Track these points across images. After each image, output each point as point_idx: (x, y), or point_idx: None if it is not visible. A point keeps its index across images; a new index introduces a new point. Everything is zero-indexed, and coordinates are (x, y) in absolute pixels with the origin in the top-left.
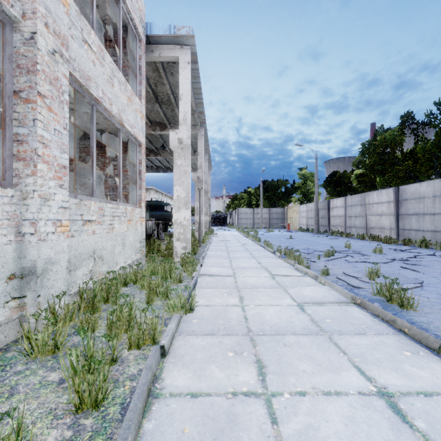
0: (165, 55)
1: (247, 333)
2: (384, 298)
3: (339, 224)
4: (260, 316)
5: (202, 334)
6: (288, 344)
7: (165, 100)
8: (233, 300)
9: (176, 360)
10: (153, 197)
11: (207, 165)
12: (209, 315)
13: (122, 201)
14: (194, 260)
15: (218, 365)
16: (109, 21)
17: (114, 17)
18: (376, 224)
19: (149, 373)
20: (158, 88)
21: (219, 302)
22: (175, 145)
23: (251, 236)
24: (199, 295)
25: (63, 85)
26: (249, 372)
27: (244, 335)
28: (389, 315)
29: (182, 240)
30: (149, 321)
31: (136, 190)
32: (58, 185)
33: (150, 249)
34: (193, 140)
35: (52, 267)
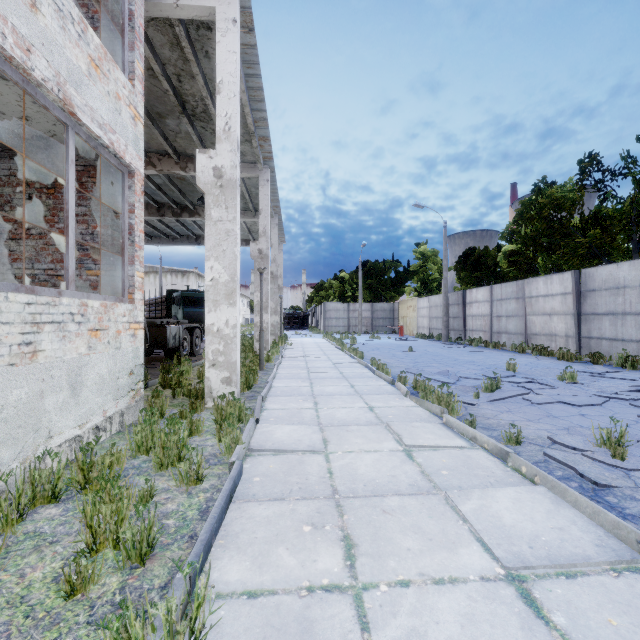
0: (187, 3)
1: None
2: None
3: (481, 328)
4: None
5: None
6: None
7: (198, 112)
8: (329, 556)
9: None
10: (193, 285)
11: (276, 232)
12: None
13: (92, 289)
14: (243, 409)
15: None
16: None
17: None
18: (542, 328)
19: None
20: (184, 85)
21: (289, 570)
22: (208, 181)
23: (348, 349)
24: (237, 538)
25: None
26: None
27: None
28: None
29: (221, 366)
30: None
31: (122, 266)
32: None
33: (165, 379)
34: (252, 190)
35: None
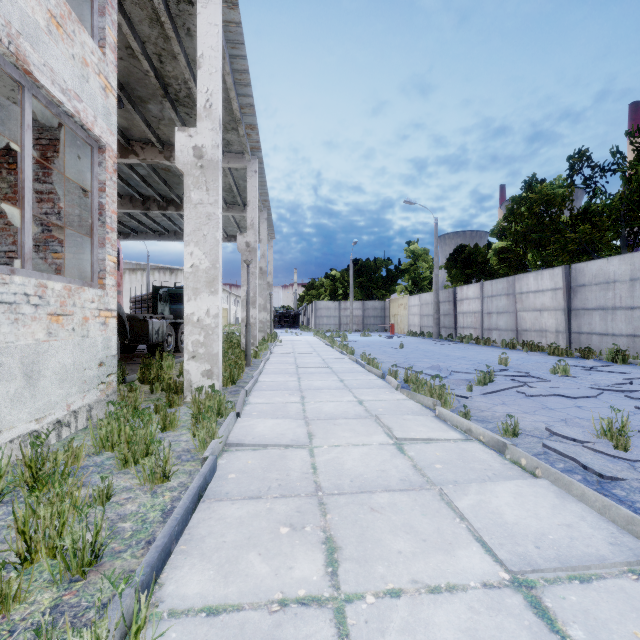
0: None
1: None
2: None
3: (471, 325)
4: None
5: None
6: None
7: (182, 97)
8: (308, 562)
9: None
10: (182, 282)
11: (265, 227)
12: None
13: (59, 273)
14: (223, 402)
15: None
16: None
17: None
18: (533, 324)
19: None
20: (165, 67)
21: (260, 579)
22: (187, 161)
23: (339, 345)
24: (202, 542)
25: None
26: None
27: None
28: None
29: (202, 358)
30: None
31: (92, 248)
32: None
33: (144, 373)
34: (240, 182)
35: None
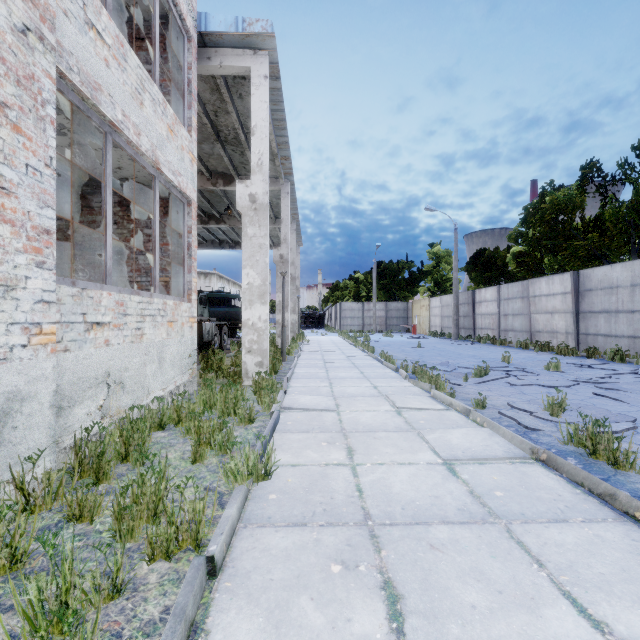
0: (228, 65)
1: (364, 522)
2: (581, 449)
3: (489, 327)
4: (384, 486)
5: (284, 524)
6: (437, 544)
7: (230, 139)
8: (338, 454)
9: (235, 583)
10: (215, 286)
11: (294, 237)
12: (296, 485)
13: (161, 291)
14: (274, 383)
15: (314, 595)
16: (140, 8)
17: (148, 1)
18: (545, 326)
19: (179, 629)
20: (219, 119)
21: (314, 458)
22: (245, 205)
23: (361, 344)
24: (281, 446)
25: (45, 89)
26: (372, 611)
27: (359, 525)
28: (603, 485)
29: (255, 352)
30: (190, 506)
31: (183, 274)
32: (33, 262)
33: (207, 365)
34: (273, 200)
35: (22, 405)
